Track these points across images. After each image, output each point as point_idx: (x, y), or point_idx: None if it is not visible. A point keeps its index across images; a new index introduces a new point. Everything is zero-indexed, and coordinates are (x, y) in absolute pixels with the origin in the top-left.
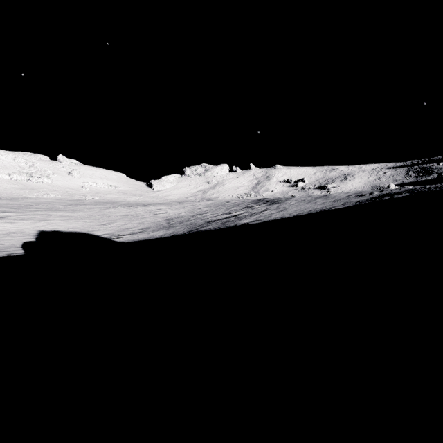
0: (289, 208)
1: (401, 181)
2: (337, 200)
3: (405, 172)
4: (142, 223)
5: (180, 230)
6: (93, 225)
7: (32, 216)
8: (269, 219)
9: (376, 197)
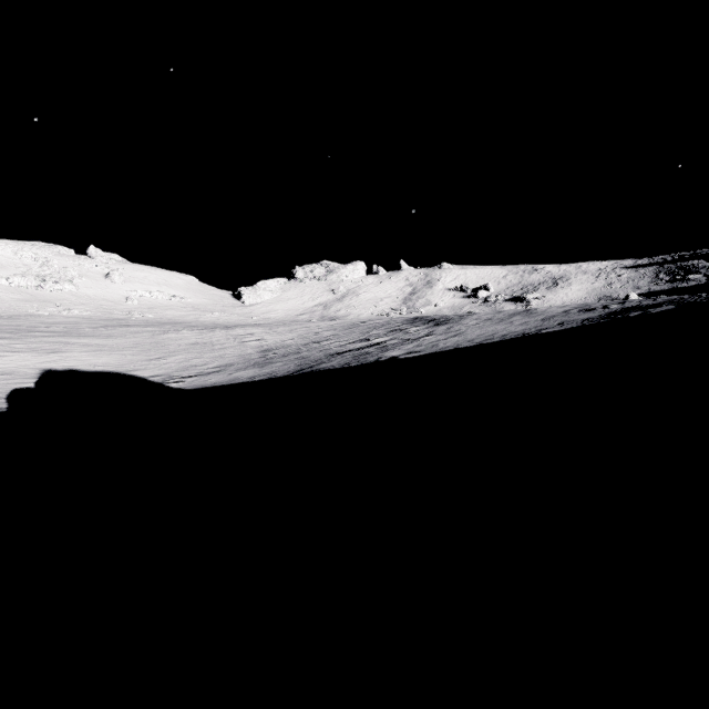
0: (467, 331)
1: (646, 289)
2: (548, 318)
3: (652, 273)
4: (221, 357)
5: (282, 369)
6: (138, 361)
7: (37, 345)
8: (434, 350)
9: (617, 312)
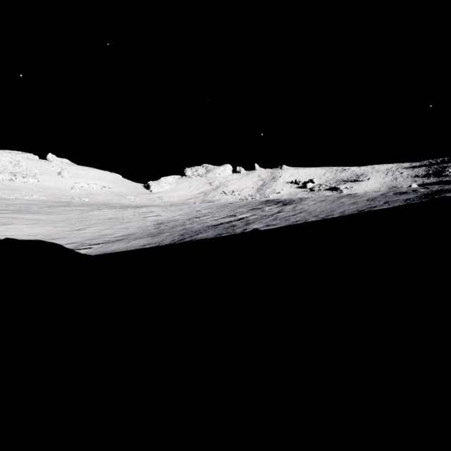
0: (310, 209)
1: (421, 182)
2: (372, 199)
3: (424, 171)
4: (126, 229)
5: (169, 238)
6: (63, 231)
7: None
8: (288, 224)
9: (431, 194)
